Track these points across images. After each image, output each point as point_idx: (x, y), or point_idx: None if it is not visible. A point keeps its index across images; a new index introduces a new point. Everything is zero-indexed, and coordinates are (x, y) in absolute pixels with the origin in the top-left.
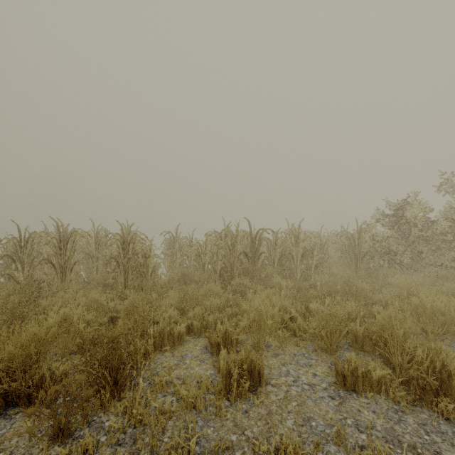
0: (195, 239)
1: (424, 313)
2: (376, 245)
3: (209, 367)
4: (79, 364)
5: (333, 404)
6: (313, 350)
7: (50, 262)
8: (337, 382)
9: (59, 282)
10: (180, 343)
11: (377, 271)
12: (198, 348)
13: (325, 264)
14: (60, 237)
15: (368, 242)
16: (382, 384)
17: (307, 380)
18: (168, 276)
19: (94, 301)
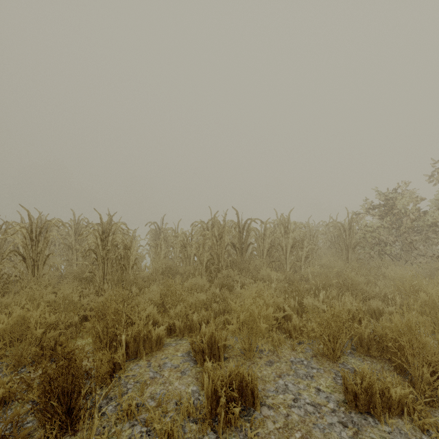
0: (180, 229)
1: (434, 310)
2: (366, 236)
3: (191, 382)
4: (17, 391)
5: (347, 434)
6: (312, 355)
7: (20, 255)
8: (346, 401)
9: (29, 276)
10: (159, 348)
11: (368, 262)
12: (180, 355)
13: (314, 255)
14: (32, 227)
15: (359, 232)
16: (403, 405)
17: (310, 398)
18: (152, 269)
19: (64, 298)
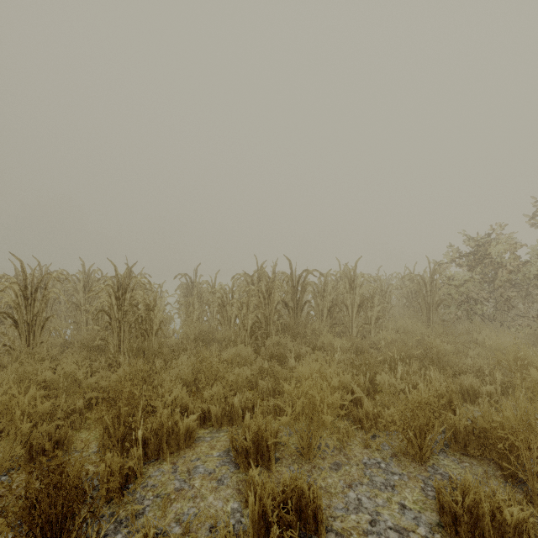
0: (218, 283)
1: None
2: (452, 291)
3: (231, 495)
4: None
5: None
6: (391, 454)
7: (11, 317)
8: (442, 524)
9: (23, 346)
10: (188, 444)
11: (454, 324)
12: (216, 454)
13: (387, 316)
14: (26, 281)
15: (443, 287)
16: (521, 532)
17: (393, 520)
18: (182, 334)
19: (66, 375)
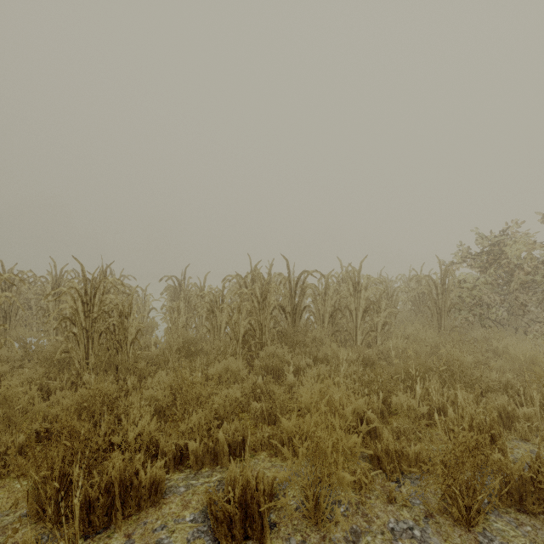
0: (208, 286)
1: None
2: (463, 294)
3: None
4: None
5: None
6: (425, 513)
7: None
8: None
9: None
10: (154, 501)
11: (465, 330)
12: (189, 518)
13: (393, 322)
14: None
15: (456, 289)
16: None
17: None
18: (163, 345)
19: (7, 401)
